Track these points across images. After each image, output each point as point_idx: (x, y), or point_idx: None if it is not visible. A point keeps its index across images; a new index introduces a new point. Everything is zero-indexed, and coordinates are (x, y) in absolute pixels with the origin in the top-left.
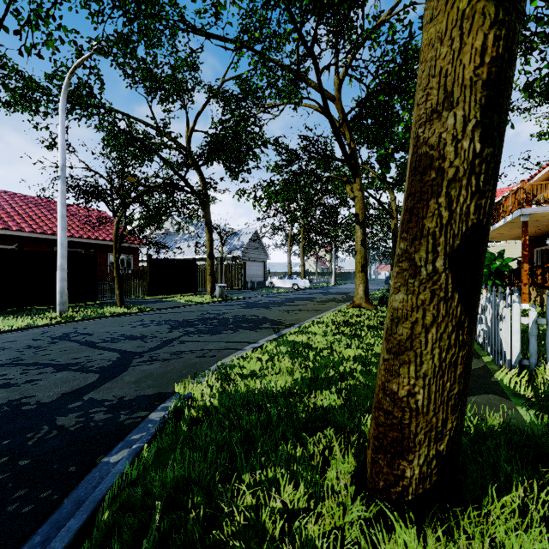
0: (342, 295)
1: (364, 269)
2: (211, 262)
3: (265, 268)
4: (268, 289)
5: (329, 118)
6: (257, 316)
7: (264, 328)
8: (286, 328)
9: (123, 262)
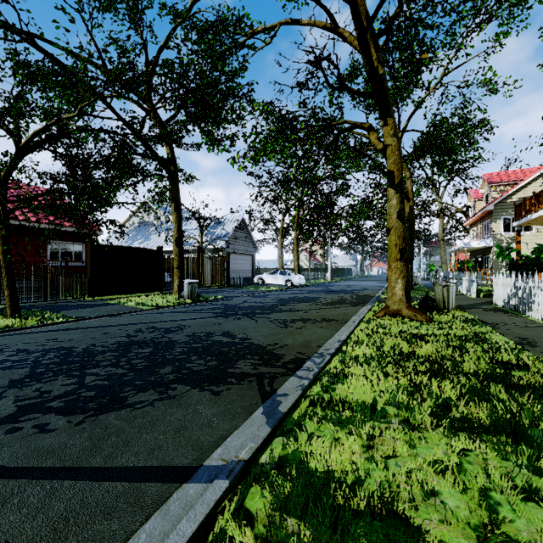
0: (349, 294)
1: (404, 256)
2: (179, 250)
3: (253, 263)
4: (257, 286)
5: (353, 6)
6: (232, 337)
7: (238, 380)
8: (289, 378)
9: (71, 253)
